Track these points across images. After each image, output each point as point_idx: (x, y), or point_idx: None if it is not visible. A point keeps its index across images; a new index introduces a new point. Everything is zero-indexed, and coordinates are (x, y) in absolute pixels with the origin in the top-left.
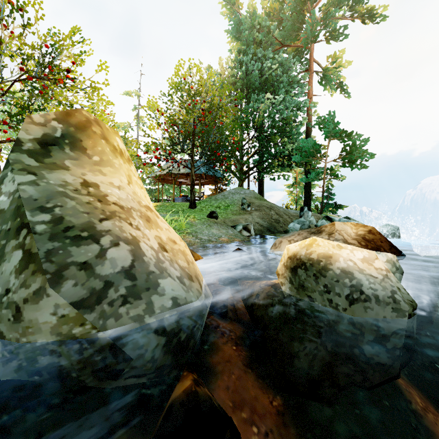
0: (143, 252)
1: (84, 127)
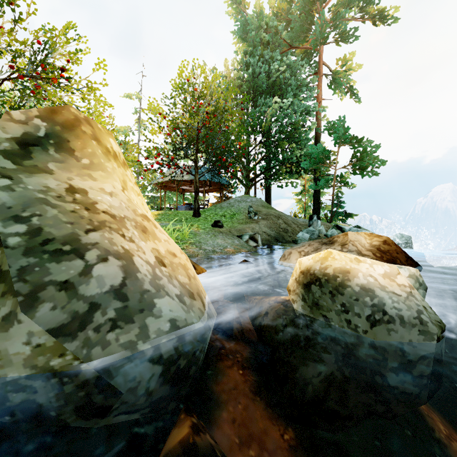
0: (136, 267)
1: (71, 126)
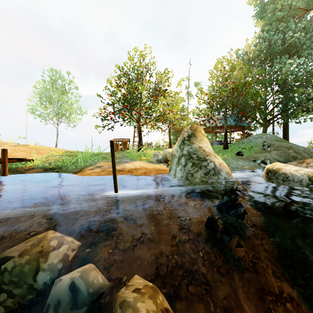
0: (216, 164)
1: (195, 130)
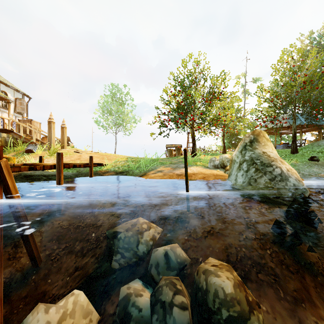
0: (283, 170)
1: (258, 135)
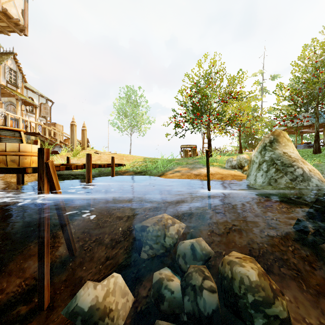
0: (304, 171)
1: (278, 135)
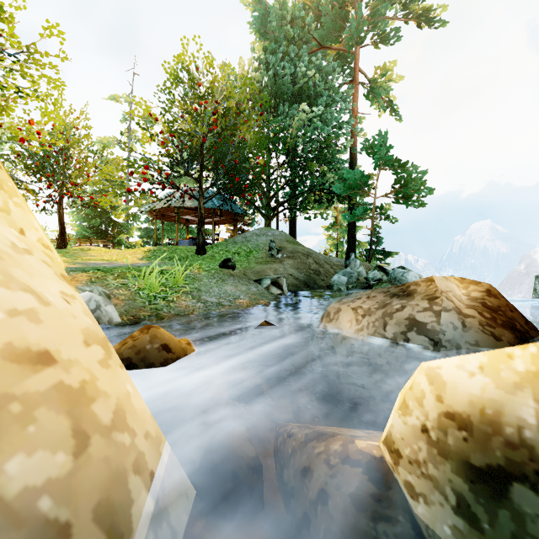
0: None
1: None
